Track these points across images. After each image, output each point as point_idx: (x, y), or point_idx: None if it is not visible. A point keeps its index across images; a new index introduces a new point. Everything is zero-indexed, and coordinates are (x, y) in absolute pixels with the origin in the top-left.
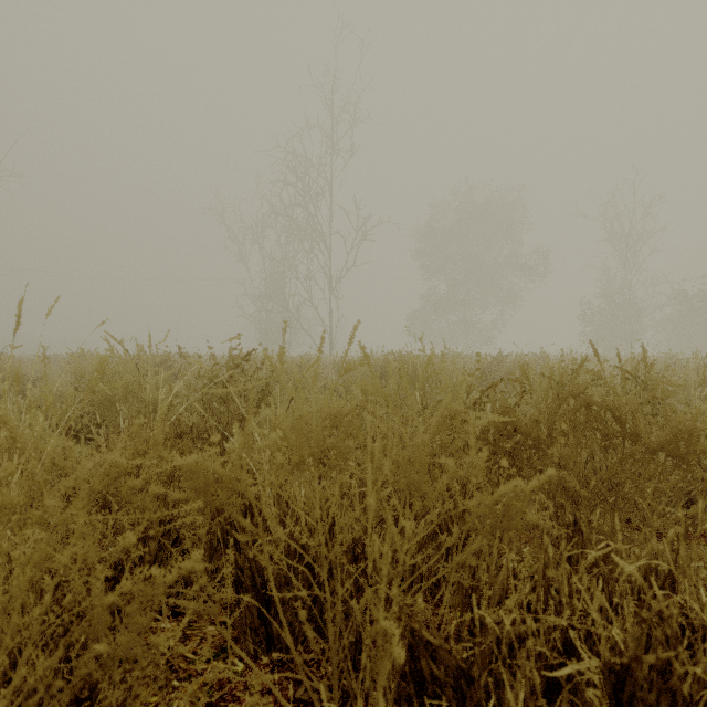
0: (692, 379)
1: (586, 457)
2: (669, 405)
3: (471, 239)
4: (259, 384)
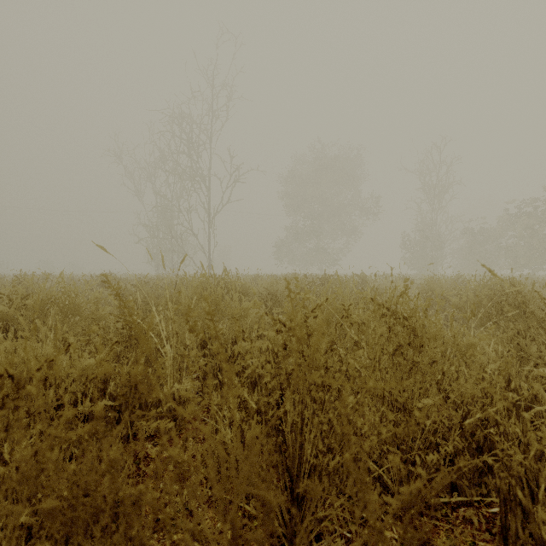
0: (468, 303)
1: (312, 439)
2: (431, 352)
3: (324, 185)
4: (25, 313)
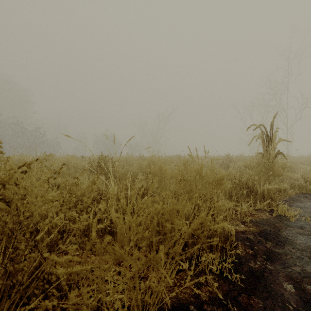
0: None
1: None
2: None
3: None
4: None
